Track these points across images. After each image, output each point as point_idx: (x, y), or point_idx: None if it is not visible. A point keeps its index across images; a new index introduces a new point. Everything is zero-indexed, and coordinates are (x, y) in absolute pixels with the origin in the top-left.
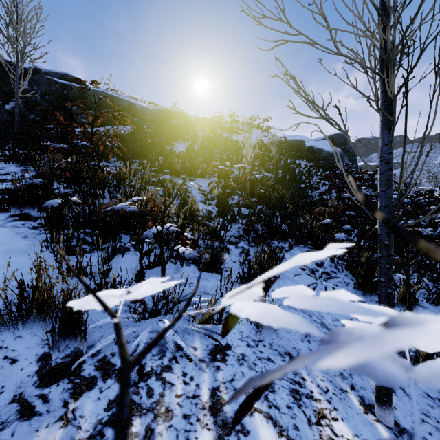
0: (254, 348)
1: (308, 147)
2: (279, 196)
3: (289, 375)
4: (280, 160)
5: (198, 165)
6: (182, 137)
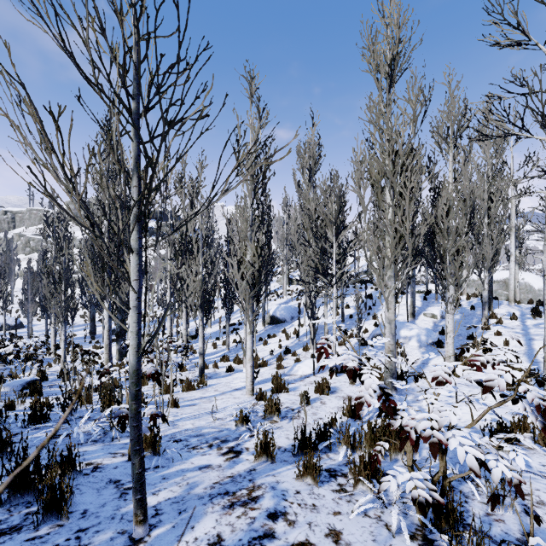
0: None
1: None
2: None
3: None
4: None
5: None
6: None
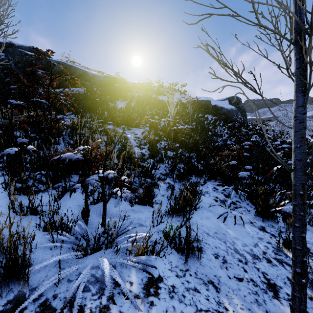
0: (182, 278)
1: (213, 105)
2: (194, 142)
3: (213, 306)
4: (193, 114)
5: (134, 118)
6: (122, 97)
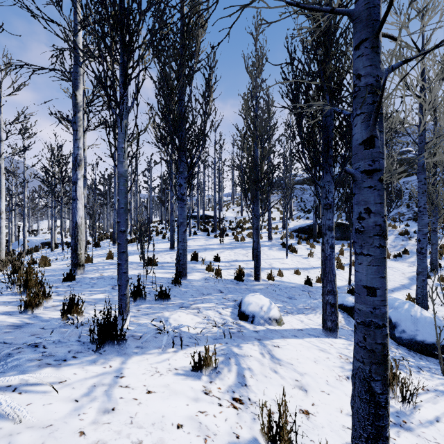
0: None
1: None
2: None
3: None
4: None
5: None
6: None
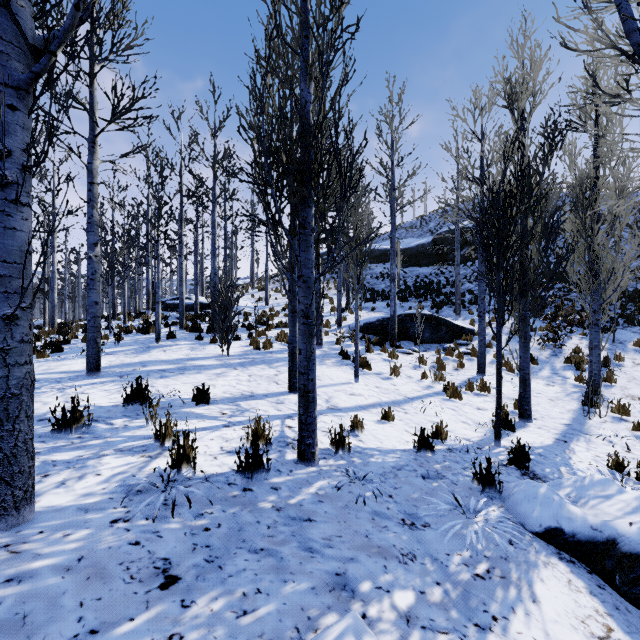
0: None
1: None
2: None
3: None
4: None
5: None
6: None
